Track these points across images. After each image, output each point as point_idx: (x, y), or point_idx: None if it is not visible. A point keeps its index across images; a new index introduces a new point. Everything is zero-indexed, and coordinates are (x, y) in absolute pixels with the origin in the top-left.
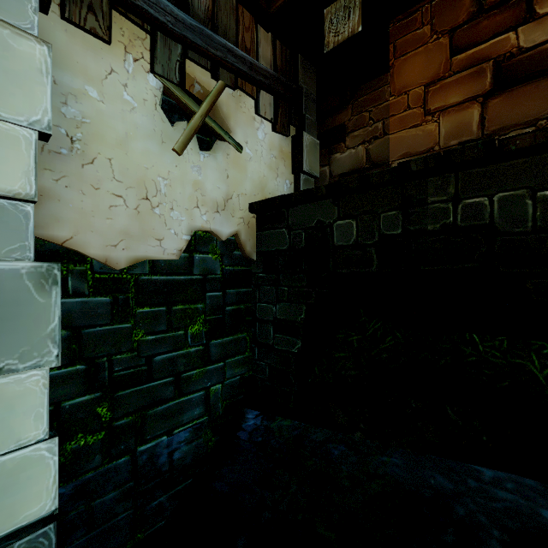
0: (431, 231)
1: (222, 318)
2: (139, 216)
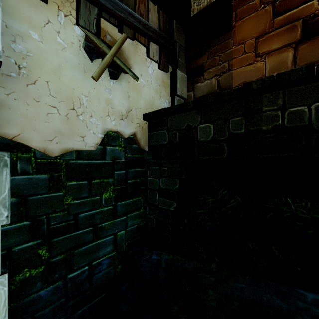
0: (266, 130)
1: (125, 188)
2: (68, 120)
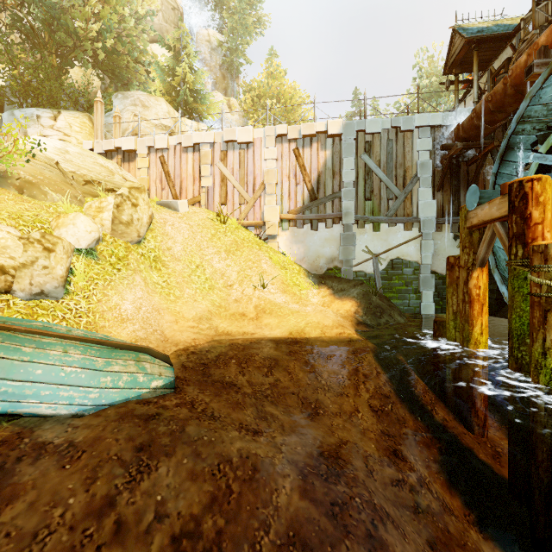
0: None
1: None
2: None
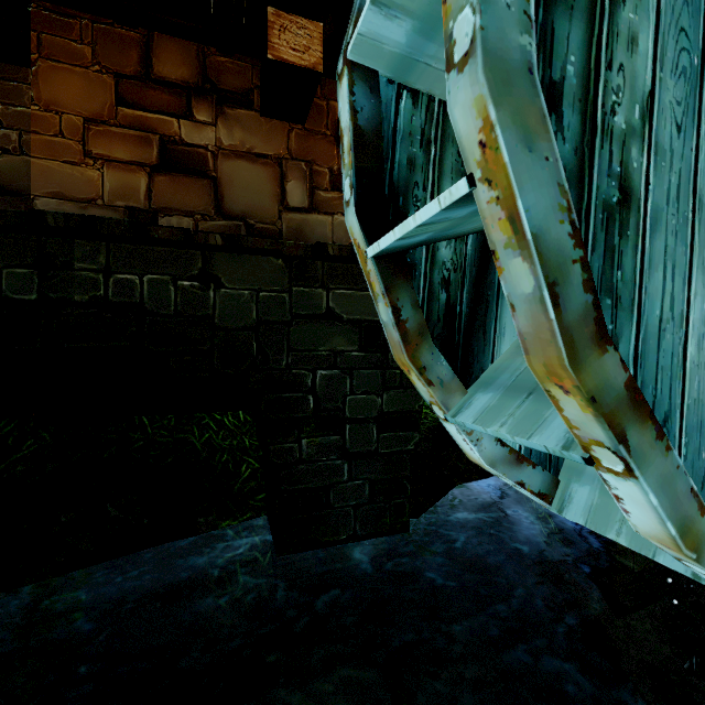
0: (79, 302)
1: None
2: None
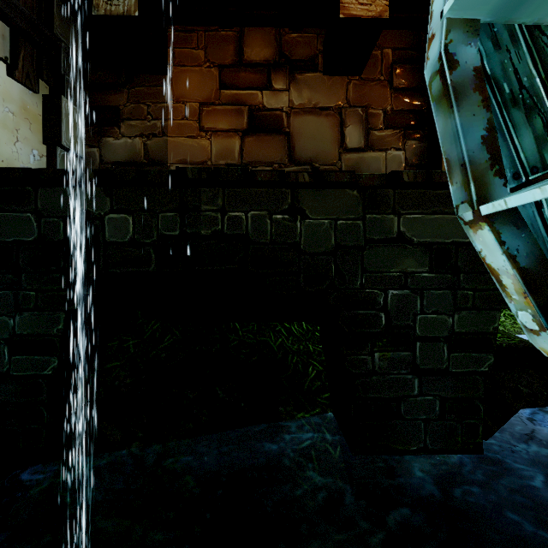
0: (205, 236)
1: None
2: None
